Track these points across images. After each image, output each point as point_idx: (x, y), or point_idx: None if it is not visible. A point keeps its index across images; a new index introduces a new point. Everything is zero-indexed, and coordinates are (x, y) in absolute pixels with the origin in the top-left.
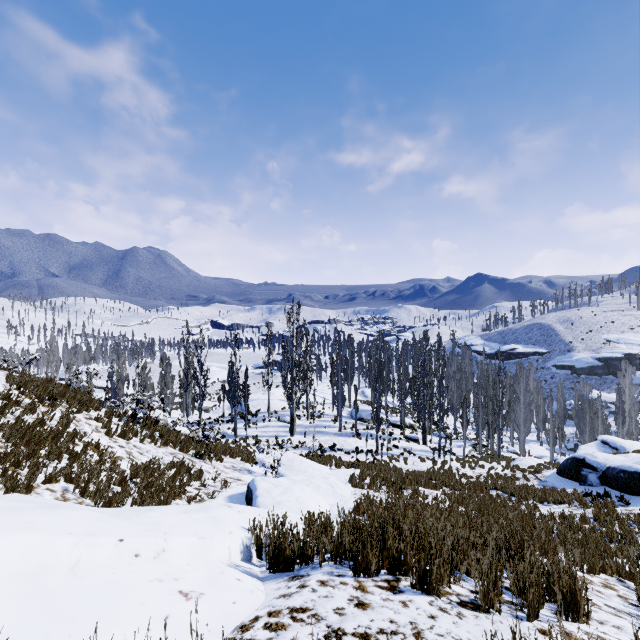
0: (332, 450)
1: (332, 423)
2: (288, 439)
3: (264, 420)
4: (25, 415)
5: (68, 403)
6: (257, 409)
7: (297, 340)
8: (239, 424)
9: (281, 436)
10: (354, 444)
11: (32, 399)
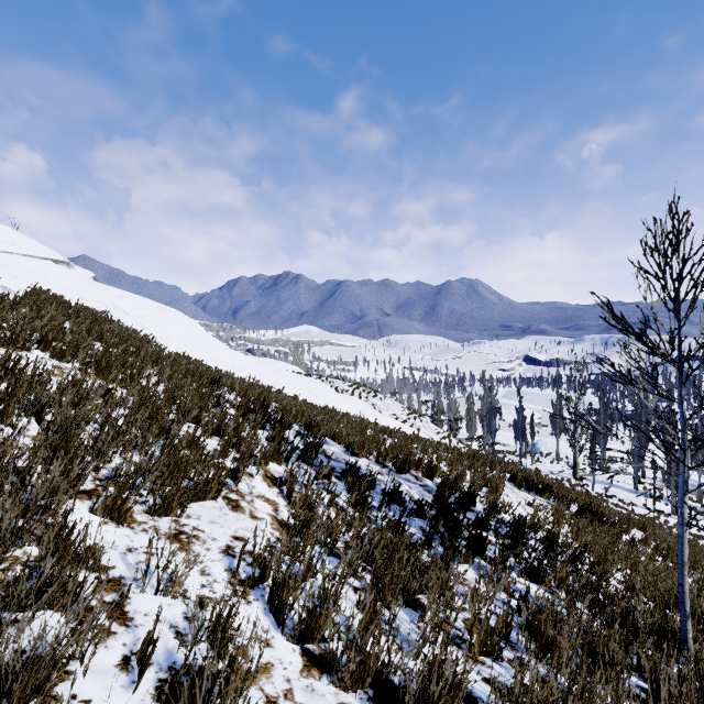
0: (610, 498)
1: (631, 481)
2: (567, 479)
3: (552, 462)
4: (409, 421)
5: (422, 419)
6: (548, 452)
7: (581, 393)
8: (527, 460)
9: (563, 476)
10: (645, 502)
11: (409, 415)
